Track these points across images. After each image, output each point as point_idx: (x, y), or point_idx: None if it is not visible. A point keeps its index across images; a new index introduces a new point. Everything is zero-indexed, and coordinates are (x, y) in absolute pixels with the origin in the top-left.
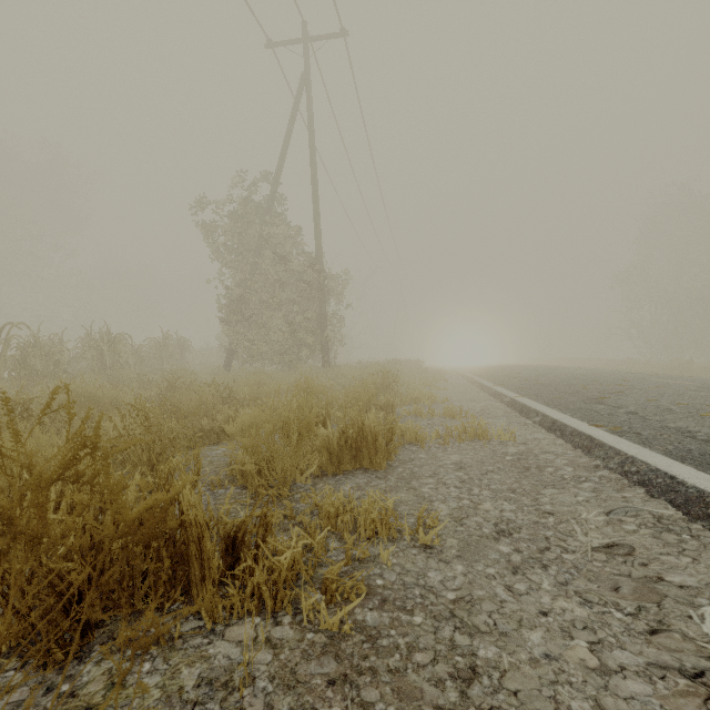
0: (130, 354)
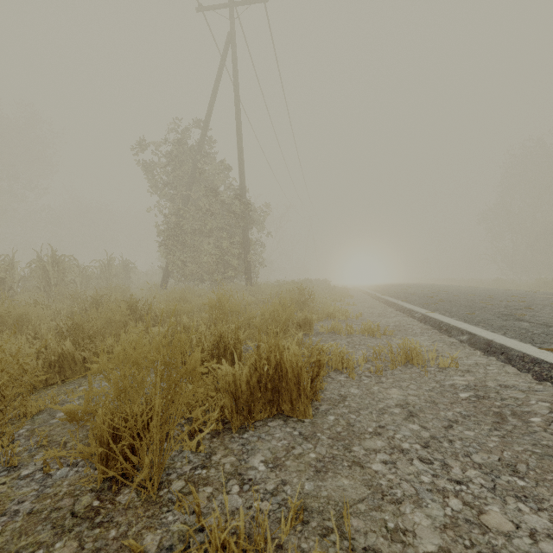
0: (75, 273)
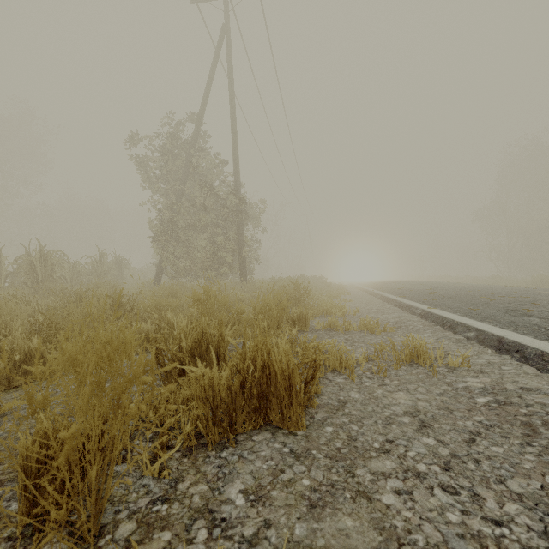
0: (65, 269)
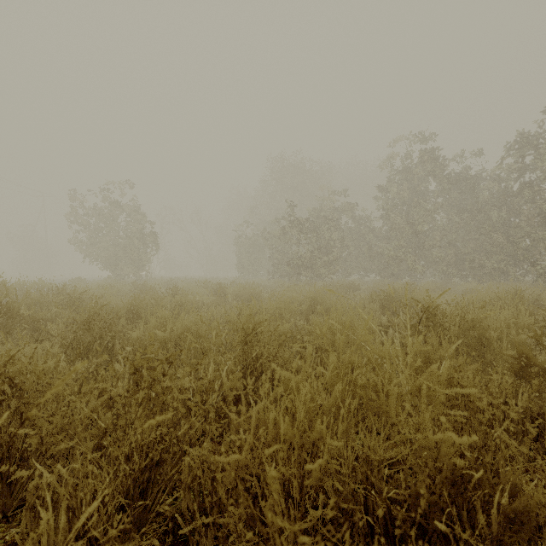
0: None
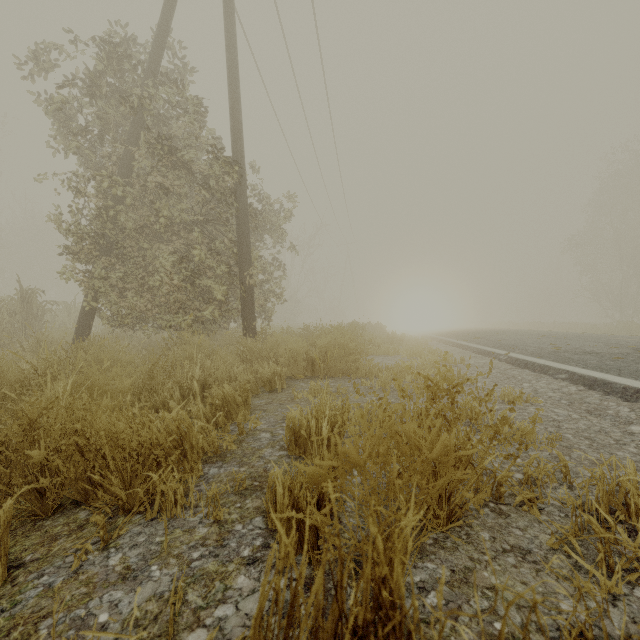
0: None
